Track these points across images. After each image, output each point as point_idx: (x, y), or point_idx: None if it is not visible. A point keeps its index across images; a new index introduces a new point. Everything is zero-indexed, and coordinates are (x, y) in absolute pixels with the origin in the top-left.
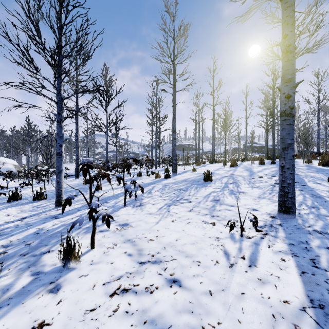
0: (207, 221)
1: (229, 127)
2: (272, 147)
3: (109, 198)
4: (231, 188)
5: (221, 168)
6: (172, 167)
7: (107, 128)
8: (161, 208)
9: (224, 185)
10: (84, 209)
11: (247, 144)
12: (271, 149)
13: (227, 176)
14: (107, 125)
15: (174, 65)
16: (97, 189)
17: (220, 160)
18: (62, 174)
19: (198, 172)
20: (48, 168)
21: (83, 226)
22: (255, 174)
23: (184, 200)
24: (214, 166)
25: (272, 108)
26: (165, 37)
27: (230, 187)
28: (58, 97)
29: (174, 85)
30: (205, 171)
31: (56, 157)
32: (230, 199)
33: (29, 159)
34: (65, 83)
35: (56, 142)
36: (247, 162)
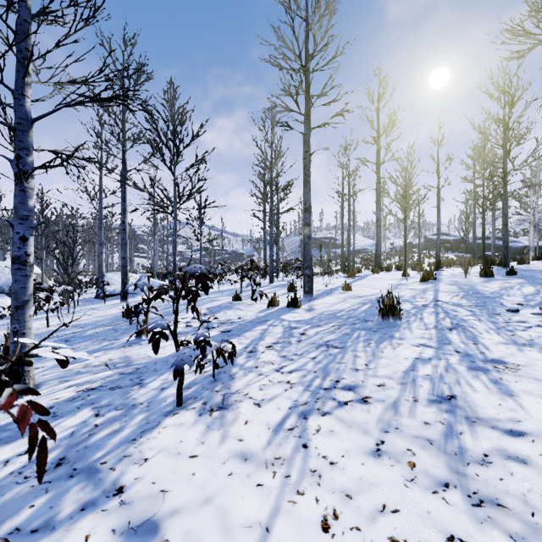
0: (469, 540)
1: (413, 203)
2: (503, 240)
3: (152, 368)
4: (461, 346)
5: (402, 285)
6: (304, 283)
7: (176, 205)
8: (281, 426)
9: (436, 334)
10: (68, 415)
11: (431, 236)
12: (478, 245)
13: (428, 304)
14: (175, 200)
15: (307, 73)
16: (139, 337)
17: (384, 264)
18: (28, 310)
19: (357, 293)
20: (91, 279)
21: (3, 525)
22: (494, 302)
23: (346, 389)
24: (383, 278)
25: (503, 163)
26: (288, 13)
27: (457, 344)
28: (16, 114)
29: (307, 114)
30: (371, 292)
31: (12, 269)
32: (483, 393)
33: (43, 264)
34: (44, 84)
35: (12, 229)
36: (447, 270)
